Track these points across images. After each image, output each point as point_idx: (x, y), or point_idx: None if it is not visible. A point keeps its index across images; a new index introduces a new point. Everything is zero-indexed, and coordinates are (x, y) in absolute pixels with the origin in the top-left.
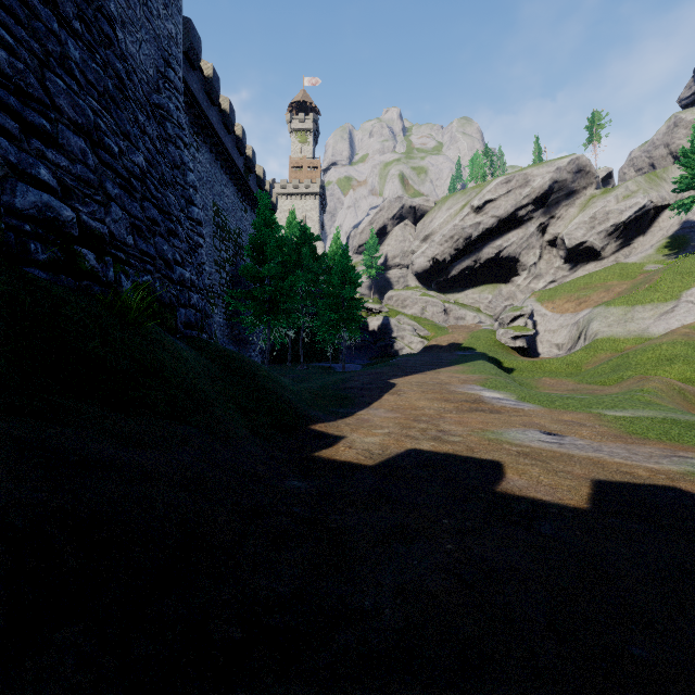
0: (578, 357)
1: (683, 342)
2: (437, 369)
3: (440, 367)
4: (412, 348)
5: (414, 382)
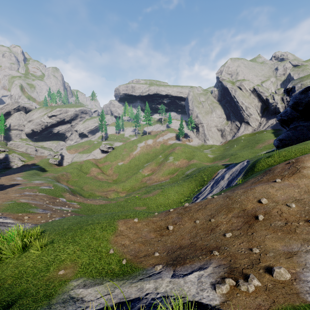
0: (66, 167)
1: (78, 164)
2: (16, 174)
3: (17, 173)
4: (18, 165)
5: (5, 177)
